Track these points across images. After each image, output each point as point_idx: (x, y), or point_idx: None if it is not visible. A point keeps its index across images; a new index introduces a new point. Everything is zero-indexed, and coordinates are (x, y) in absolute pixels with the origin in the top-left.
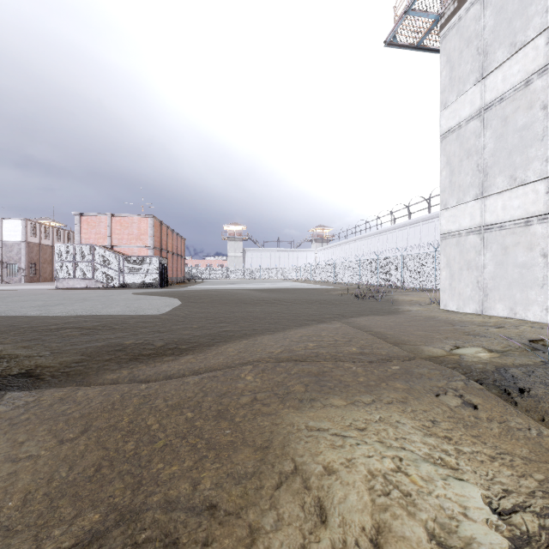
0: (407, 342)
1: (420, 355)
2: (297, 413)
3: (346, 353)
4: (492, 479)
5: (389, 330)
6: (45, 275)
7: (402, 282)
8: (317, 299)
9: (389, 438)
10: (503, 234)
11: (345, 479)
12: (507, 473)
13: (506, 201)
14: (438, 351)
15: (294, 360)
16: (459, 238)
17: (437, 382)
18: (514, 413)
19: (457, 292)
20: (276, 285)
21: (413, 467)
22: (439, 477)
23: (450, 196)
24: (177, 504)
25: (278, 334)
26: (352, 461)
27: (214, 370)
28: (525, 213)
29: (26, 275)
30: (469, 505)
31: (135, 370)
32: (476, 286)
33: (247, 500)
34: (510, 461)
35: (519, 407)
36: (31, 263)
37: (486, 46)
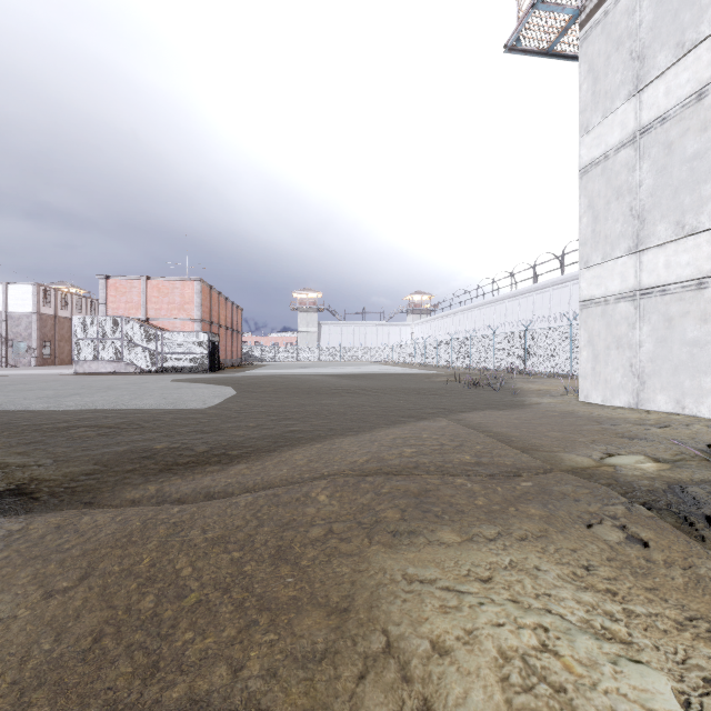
0: (539, 447)
1: (560, 466)
2: (390, 555)
3: (457, 463)
4: (685, 660)
5: (514, 430)
6: (63, 357)
7: (527, 366)
8: (415, 388)
9: (526, 595)
10: (666, 301)
11: (464, 665)
12: (706, 650)
13: (670, 256)
14: (584, 460)
15: (385, 473)
16: (605, 306)
17: (588, 505)
18: (702, 553)
19: (603, 379)
20: (361, 369)
21: (566, 642)
22: (606, 659)
23: (593, 251)
24: (207, 707)
25: (363, 436)
26: (474, 634)
27: (275, 486)
28: (697, 272)
29: (37, 357)
30: (656, 708)
31: (165, 486)
32: (629, 371)
33: (314, 700)
34: (707, 630)
35: (708, 545)
36: (44, 341)
37: (643, 49)
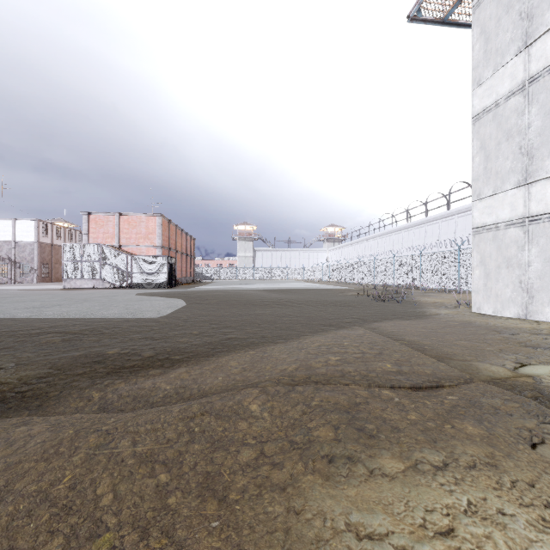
0: (452, 356)
1: (478, 376)
2: (328, 492)
3: (380, 372)
4: None
5: (425, 339)
6: (57, 275)
7: (421, 282)
8: (332, 301)
9: None
10: None
11: None
12: None
13: None
14: (499, 369)
15: (314, 383)
16: (496, 231)
17: (523, 422)
18: None
19: (494, 294)
20: (287, 285)
21: None
22: None
23: (485, 185)
24: None
25: (291, 344)
26: None
27: (210, 394)
28: None
29: (38, 275)
30: None
31: (109, 392)
32: (518, 287)
33: None
34: None
35: None
36: (43, 263)
37: (532, 9)
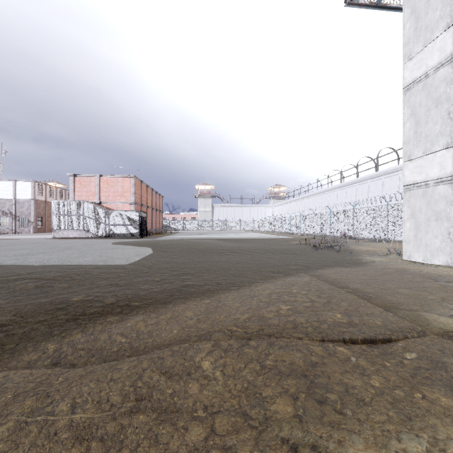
0: (398, 305)
1: (429, 328)
2: None
3: (332, 323)
4: None
5: (367, 287)
6: (50, 227)
7: (354, 233)
8: (278, 249)
9: None
10: None
11: None
12: None
13: None
14: (448, 321)
15: (267, 336)
16: (426, 188)
17: None
18: None
19: (424, 244)
20: (240, 235)
21: None
22: None
23: (415, 147)
24: None
25: (244, 291)
26: None
27: (163, 347)
28: None
29: (34, 227)
30: None
31: (65, 343)
32: (447, 238)
33: None
34: None
35: None
36: (38, 217)
37: None
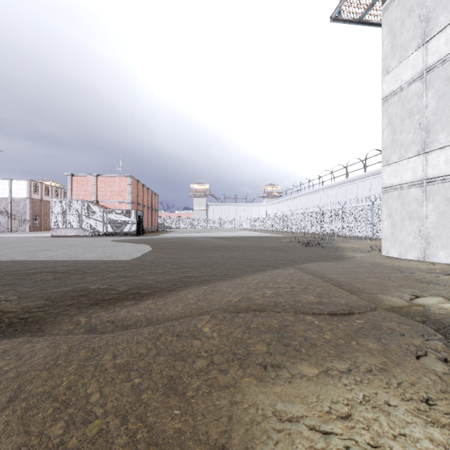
0: (362, 290)
1: (381, 305)
2: (260, 389)
3: (305, 303)
4: None
5: (342, 277)
6: (46, 225)
7: (343, 231)
8: (270, 246)
9: (384, 436)
10: (445, 186)
11: None
12: None
13: (449, 155)
14: (398, 300)
15: (253, 311)
16: (401, 191)
17: (412, 340)
18: None
19: (399, 241)
20: (234, 233)
21: None
22: None
23: (392, 153)
24: None
25: (236, 280)
26: None
27: (172, 320)
28: None
29: (30, 225)
30: None
31: (93, 318)
32: (418, 235)
33: None
34: None
35: None
36: (34, 216)
37: (429, 13)
